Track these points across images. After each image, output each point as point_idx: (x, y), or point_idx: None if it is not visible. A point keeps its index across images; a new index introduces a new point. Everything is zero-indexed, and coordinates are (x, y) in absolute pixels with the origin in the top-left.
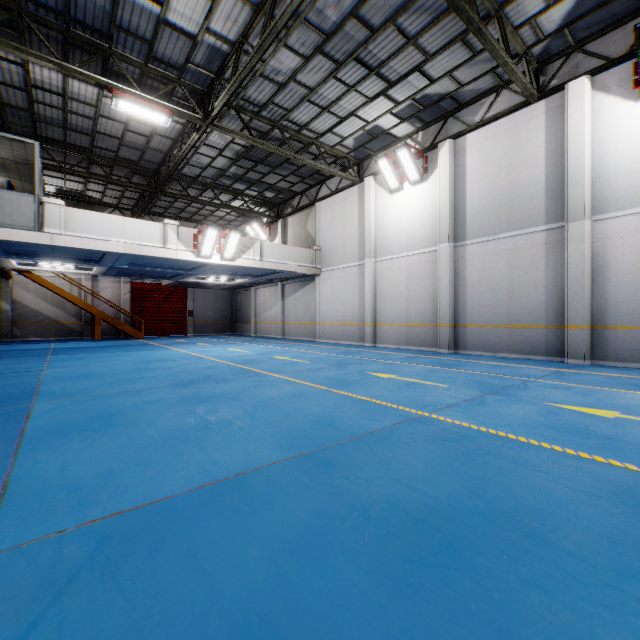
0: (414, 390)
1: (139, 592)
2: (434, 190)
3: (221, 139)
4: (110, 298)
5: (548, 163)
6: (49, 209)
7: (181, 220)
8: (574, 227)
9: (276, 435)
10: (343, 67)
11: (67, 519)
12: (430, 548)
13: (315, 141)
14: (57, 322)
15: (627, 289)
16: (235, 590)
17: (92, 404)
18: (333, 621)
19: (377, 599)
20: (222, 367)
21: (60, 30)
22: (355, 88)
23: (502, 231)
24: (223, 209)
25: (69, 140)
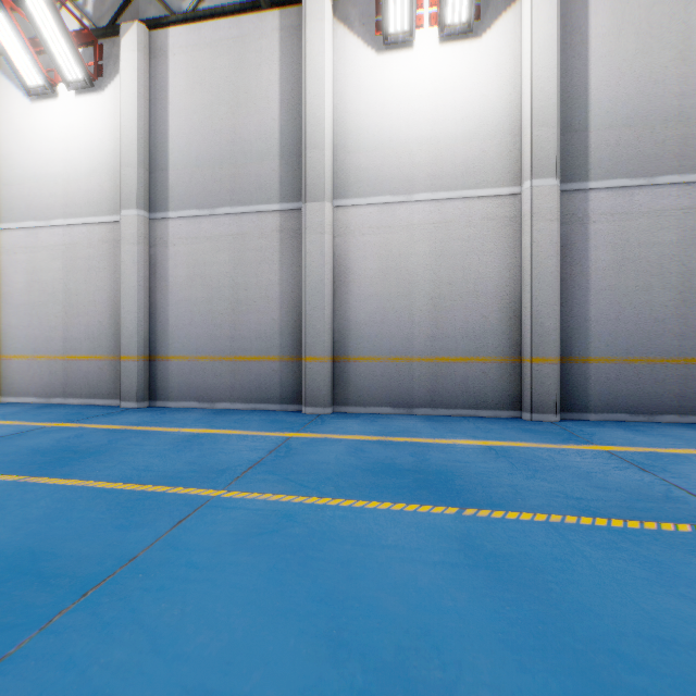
0: None
1: None
2: (115, 111)
3: None
4: None
5: (283, 109)
6: None
7: None
8: (314, 210)
9: None
10: None
11: None
12: None
13: None
14: None
15: (371, 306)
16: None
17: None
18: None
19: None
20: None
21: None
22: None
23: (223, 203)
24: None
25: None
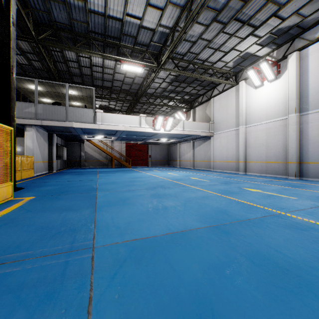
0: (273, 199)
1: (150, 271)
2: (284, 83)
3: (164, 74)
4: (118, 150)
5: None
6: (98, 114)
7: (146, 114)
8: None
9: (197, 215)
10: (227, 25)
11: (118, 238)
12: (293, 284)
13: (211, 67)
14: (99, 160)
15: None
16: (189, 280)
17: (117, 194)
18: (239, 305)
19: (263, 301)
20: (166, 181)
21: (102, 41)
22: (234, 35)
23: None
24: (164, 107)
25: (104, 85)
